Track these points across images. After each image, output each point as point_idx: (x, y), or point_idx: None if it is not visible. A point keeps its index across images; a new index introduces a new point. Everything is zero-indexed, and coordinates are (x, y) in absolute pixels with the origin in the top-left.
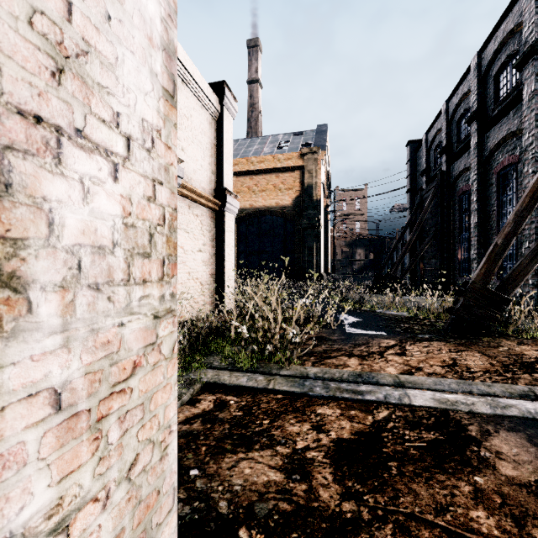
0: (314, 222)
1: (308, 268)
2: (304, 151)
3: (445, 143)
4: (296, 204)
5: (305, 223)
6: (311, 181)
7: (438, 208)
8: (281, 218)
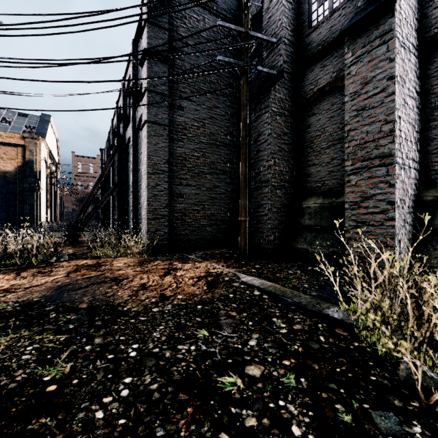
0: (35, 186)
1: (29, 218)
2: (26, 136)
3: (106, 160)
4: (18, 171)
5: (27, 186)
6: (32, 157)
7: (103, 190)
8: (3, 180)
